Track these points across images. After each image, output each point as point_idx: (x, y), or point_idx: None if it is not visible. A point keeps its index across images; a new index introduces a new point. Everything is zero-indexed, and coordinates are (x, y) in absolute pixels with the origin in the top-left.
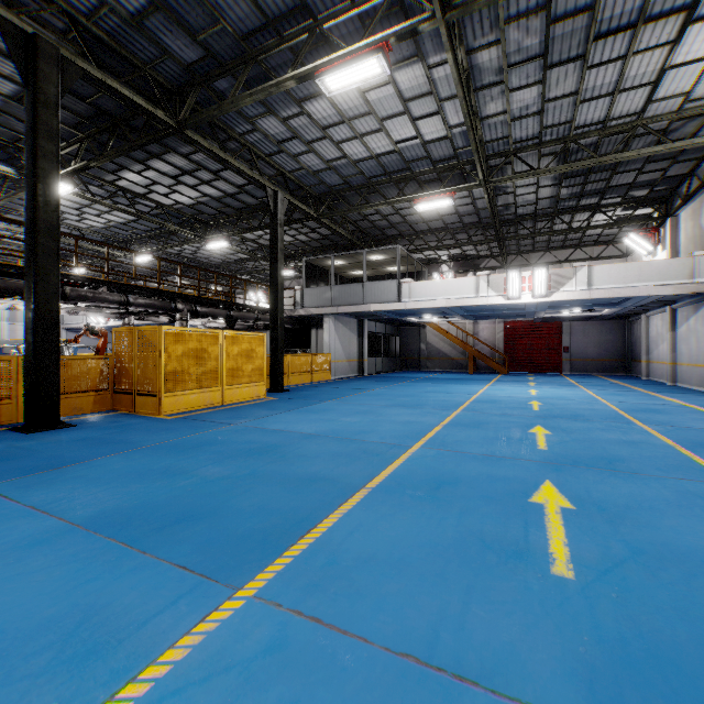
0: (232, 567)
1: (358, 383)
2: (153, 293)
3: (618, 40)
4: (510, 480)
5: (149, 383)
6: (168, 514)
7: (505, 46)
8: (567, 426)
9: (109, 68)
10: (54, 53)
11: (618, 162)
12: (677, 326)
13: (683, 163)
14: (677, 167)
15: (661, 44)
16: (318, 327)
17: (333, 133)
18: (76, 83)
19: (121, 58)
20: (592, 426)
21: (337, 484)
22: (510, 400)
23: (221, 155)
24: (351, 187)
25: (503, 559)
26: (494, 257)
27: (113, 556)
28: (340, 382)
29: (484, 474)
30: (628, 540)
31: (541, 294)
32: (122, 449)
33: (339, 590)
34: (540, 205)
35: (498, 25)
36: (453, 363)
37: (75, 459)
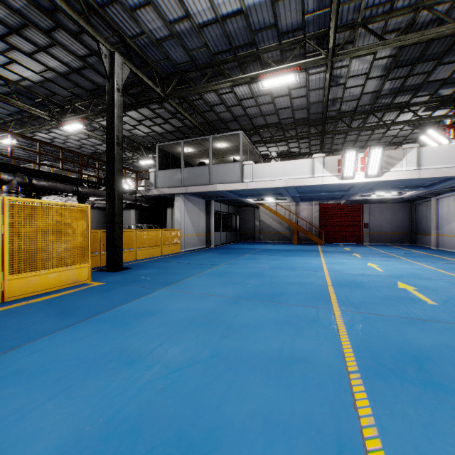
0: None
1: (204, 256)
2: None
3: None
4: None
5: None
6: None
7: None
8: None
9: None
10: None
11: (449, 48)
12: None
13: None
14: None
15: None
16: (172, 206)
17: None
18: None
19: None
20: None
21: None
22: (373, 282)
23: None
24: (197, 66)
25: None
26: (311, 155)
27: None
28: (188, 255)
29: None
30: None
31: (374, 173)
32: None
33: None
34: (362, 101)
35: None
36: (280, 236)
37: None
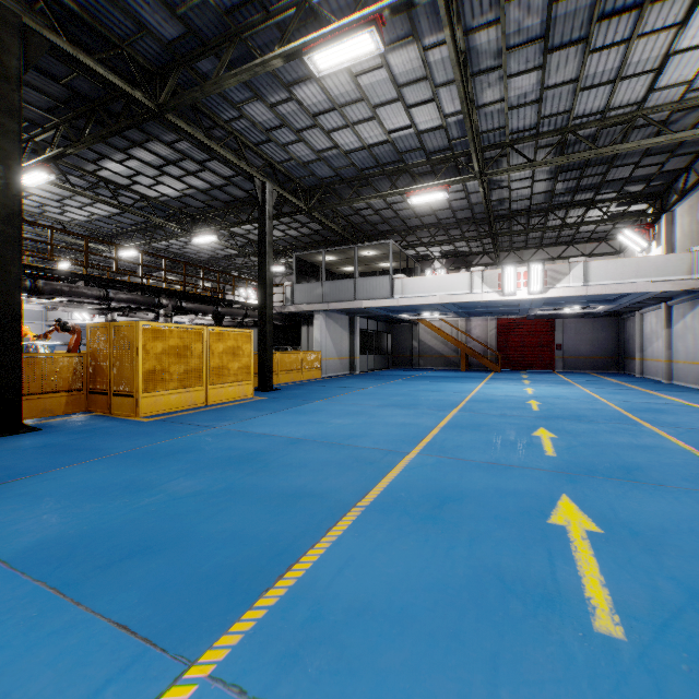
0: (187, 625)
1: (349, 381)
2: (135, 287)
3: (623, 21)
4: (522, 494)
5: (125, 382)
6: (121, 544)
7: (505, 27)
8: (571, 428)
9: (83, 45)
10: (17, 22)
11: (616, 155)
12: (672, 323)
13: (681, 157)
14: (674, 161)
15: (667, 27)
16: (309, 324)
17: (324, 121)
18: (48, 61)
19: (95, 34)
20: (598, 428)
21: (325, 501)
22: (508, 400)
23: (206, 142)
24: (342, 180)
25: (530, 608)
26: (487, 254)
27: (37, 609)
28: (331, 380)
29: (492, 487)
30: (677, 577)
31: (537, 290)
32: (86, 458)
33: (324, 662)
34: (535, 200)
35: (498, 3)
36: (446, 361)
37: (29, 470)
